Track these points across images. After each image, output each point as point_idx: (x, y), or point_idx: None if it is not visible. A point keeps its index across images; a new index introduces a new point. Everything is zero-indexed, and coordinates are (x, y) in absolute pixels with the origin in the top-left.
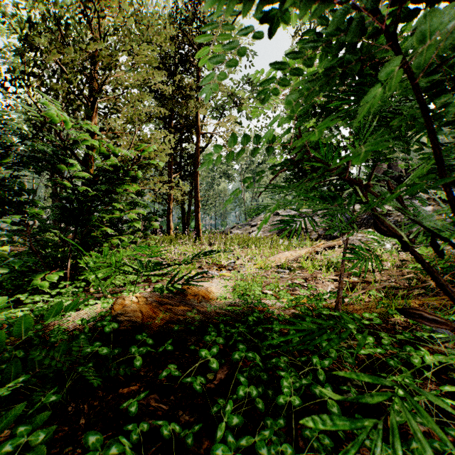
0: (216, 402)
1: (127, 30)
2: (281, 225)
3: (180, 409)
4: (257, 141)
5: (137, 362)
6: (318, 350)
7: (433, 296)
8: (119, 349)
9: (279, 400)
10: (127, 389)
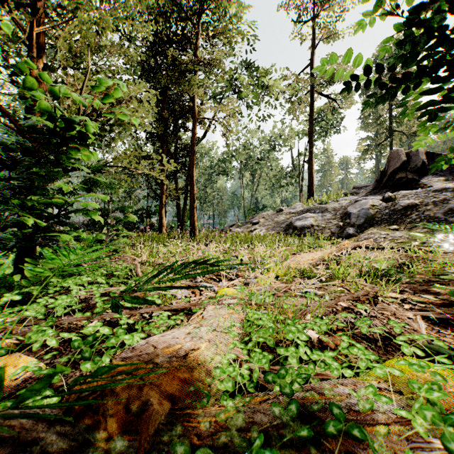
0: None
1: None
2: (287, 222)
3: None
4: None
5: None
6: None
7: None
8: None
9: None
10: None
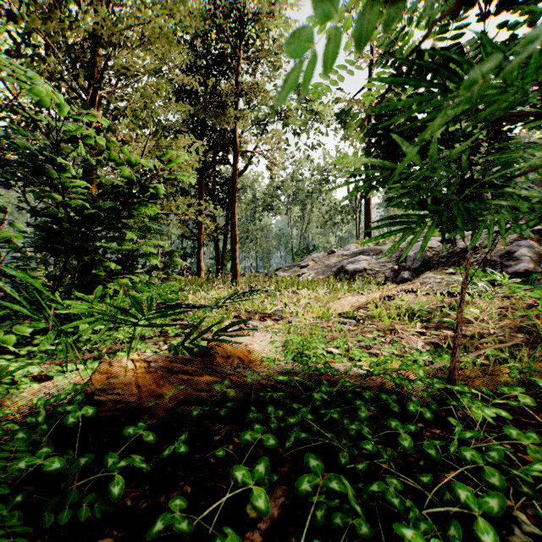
0: None
1: (140, 1)
2: (338, 265)
3: None
4: None
5: (115, 487)
6: None
7: None
8: (88, 456)
9: None
10: None
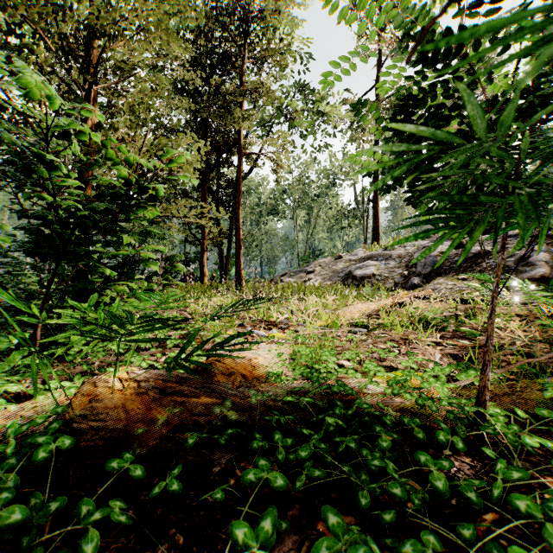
0: None
1: None
2: (346, 270)
3: None
4: None
5: (88, 544)
6: None
7: None
8: (61, 500)
9: None
10: None
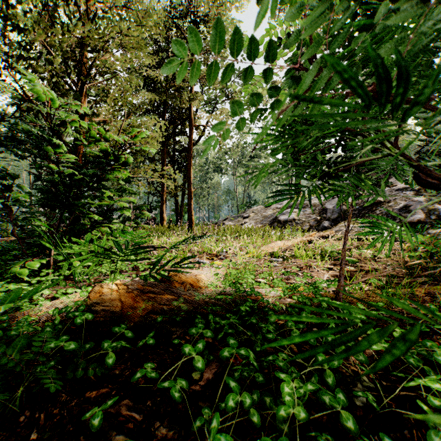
0: (201, 409)
1: (117, 15)
2: (273, 216)
3: (157, 419)
4: (252, 57)
5: (109, 359)
6: (319, 343)
7: (434, 285)
8: (91, 343)
9: (279, 412)
10: (96, 393)
